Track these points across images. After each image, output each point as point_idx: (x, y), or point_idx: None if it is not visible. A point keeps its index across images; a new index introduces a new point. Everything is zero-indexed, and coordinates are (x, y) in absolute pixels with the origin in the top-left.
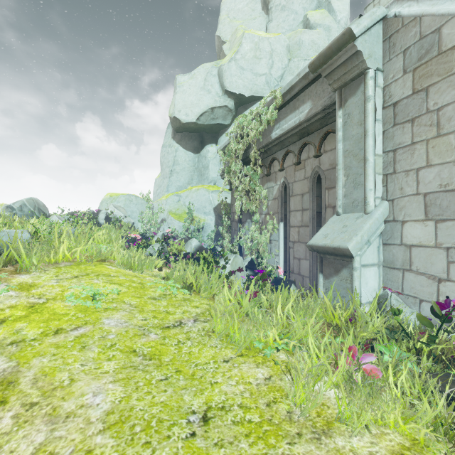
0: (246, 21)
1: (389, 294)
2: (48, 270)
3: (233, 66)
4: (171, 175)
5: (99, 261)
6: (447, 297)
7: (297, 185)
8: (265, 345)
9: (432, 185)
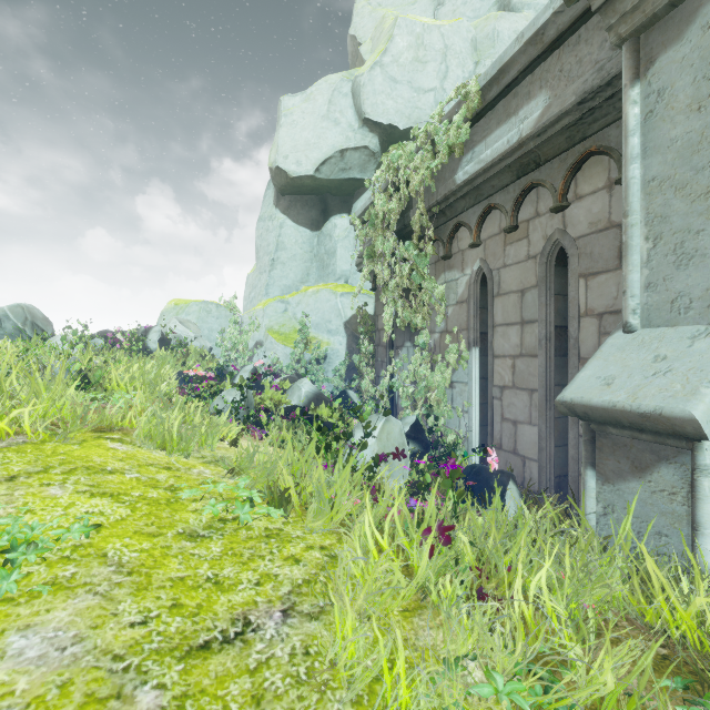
0: (399, 8)
1: None
2: None
3: (378, 76)
4: (273, 268)
5: (99, 432)
6: None
7: (510, 274)
8: None
9: None
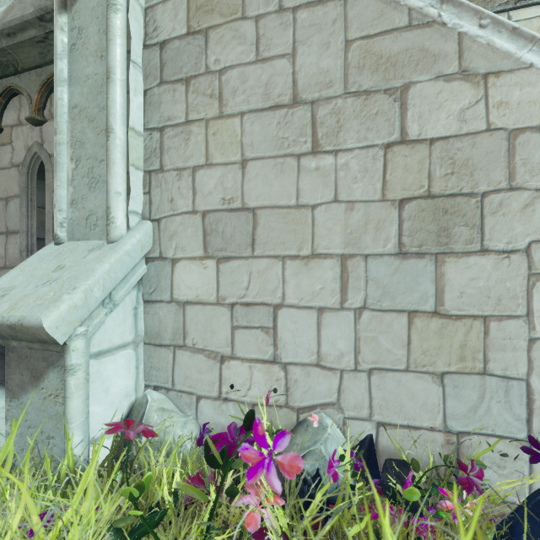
0: None
1: (148, 402)
2: None
3: None
4: None
5: None
6: (232, 388)
7: None
8: None
9: (213, 198)
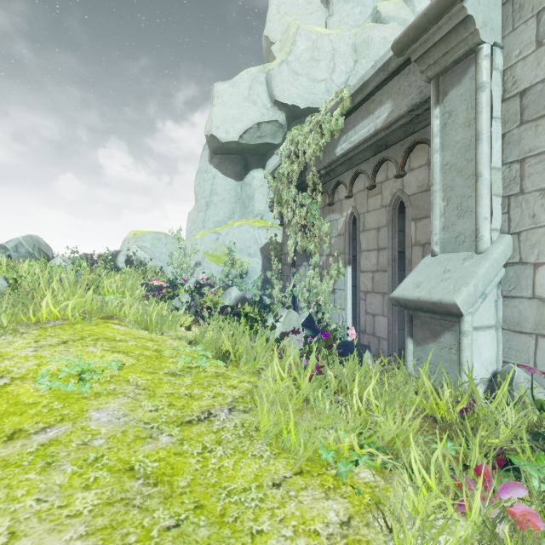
0: (300, 17)
1: (516, 371)
2: (27, 333)
3: (285, 70)
4: (208, 208)
5: (105, 319)
6: None
7: (371, 217)
8: (337, 457)
9: None
